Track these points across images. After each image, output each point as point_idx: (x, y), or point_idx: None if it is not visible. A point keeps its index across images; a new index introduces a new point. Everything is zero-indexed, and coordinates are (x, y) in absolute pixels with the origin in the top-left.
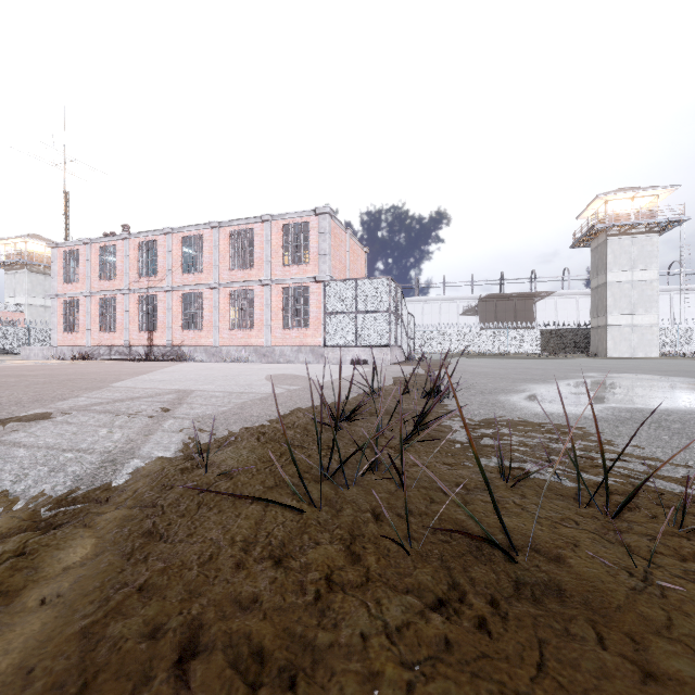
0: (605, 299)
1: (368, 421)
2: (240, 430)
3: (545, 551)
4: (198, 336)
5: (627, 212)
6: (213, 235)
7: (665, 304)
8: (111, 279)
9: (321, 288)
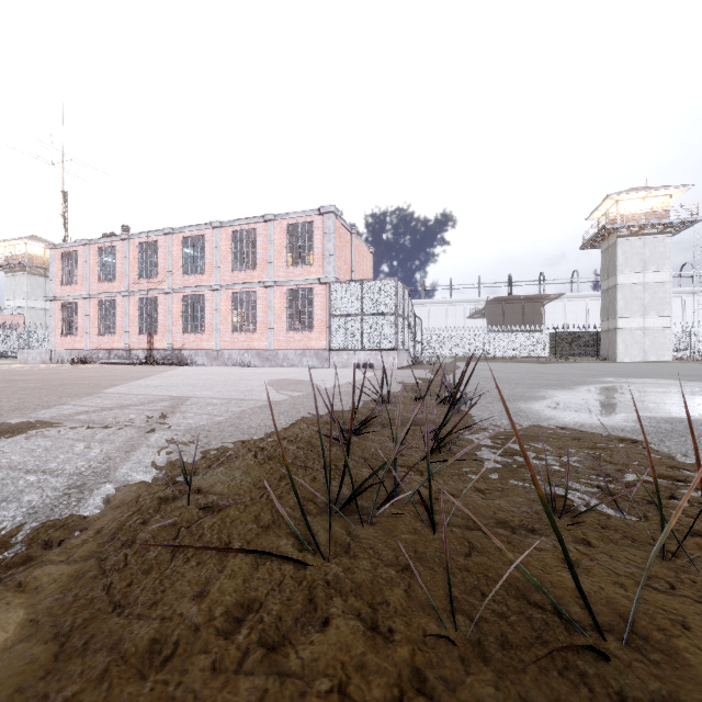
0: (616, 301)
1: (380, 434)
2: (235, 445)
3: (642, 634)
4: (199, 339)
5: (638, 212)
6: (214, 235)
7: (676, 307)
8: (110, 281)
9: (326, 289)
